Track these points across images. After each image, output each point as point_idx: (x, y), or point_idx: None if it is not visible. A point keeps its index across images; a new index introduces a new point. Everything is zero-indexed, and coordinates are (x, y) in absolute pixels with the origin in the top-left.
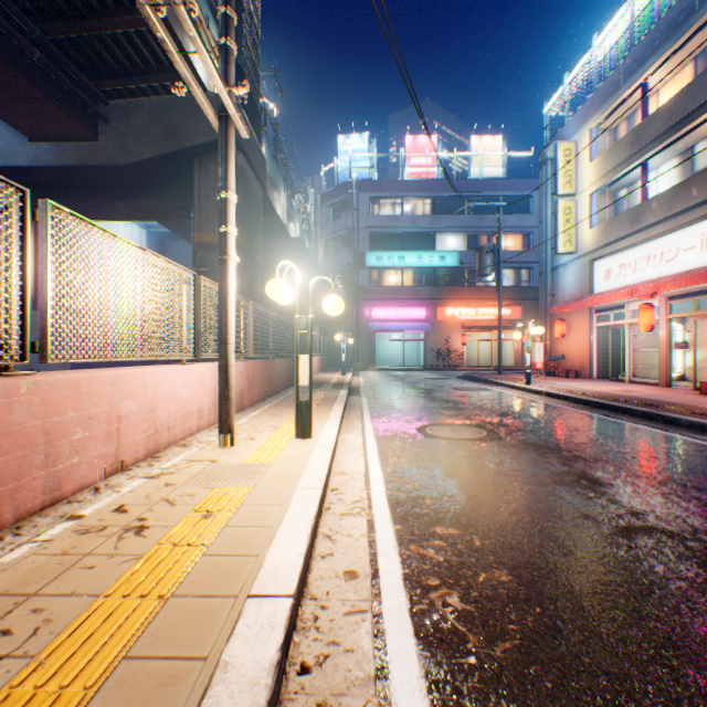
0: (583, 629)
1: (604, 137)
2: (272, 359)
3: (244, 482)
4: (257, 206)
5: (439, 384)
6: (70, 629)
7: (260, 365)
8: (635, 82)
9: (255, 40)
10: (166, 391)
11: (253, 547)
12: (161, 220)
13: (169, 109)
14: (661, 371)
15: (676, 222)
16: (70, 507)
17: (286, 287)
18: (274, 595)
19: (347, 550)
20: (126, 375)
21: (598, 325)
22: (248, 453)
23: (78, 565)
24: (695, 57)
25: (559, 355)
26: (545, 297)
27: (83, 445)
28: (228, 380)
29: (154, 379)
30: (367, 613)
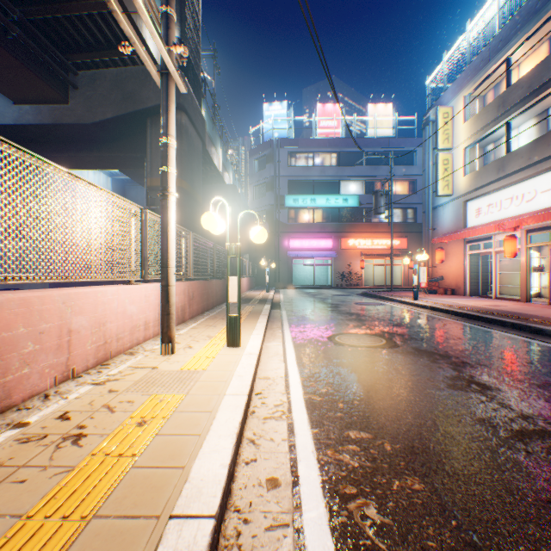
0: (502, 546)
1: (475, 103)
2: (209, 280)
3: (179, 388)
4: (198, 157)
5: (343, 300)
6: None
7: (199, 284)
8: (501, 58)
9: (196, 24)
10: (115, 307)
11: (180, 458)
12: (121, 168)
13: (126, 78)
14: (522, 290)
15: (535, 170)
16: (17, 415)
17: (218, 219)
18: (196, 516)
19: (269, 456)
20: (76, 294)
21: (470, 252)
22: (184, 360)
23: (10, 478)
24: (550, 37)
25: (439, 276)
26: (427, 231)
27: (33, 357)
28: (168, 298)
29: (103, 297)
30: (288, 528)
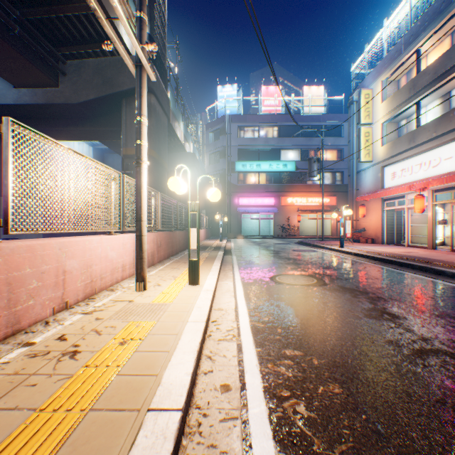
0: (399, 433)
1: (391, 86)
2: (173, 231)
3: (151, 317)
4: (164, 130)
5: (283, 248)
6: (8, 440)
7: (165, 235)
8: (412, 49)
9: (163, 22)
10: (99, 253)
11: (154, 368)
12: (101, 140)
13: (106, 67)
14: (429, 239)
15: (439, 141)
16: (25, 336)
17: (181, 182)
18: (167, 409)
19: (223, 368)
20: (69, 242)
21: (387, 209)
22: (155, 295)
23: (24, 383)
24: (451, 33)
25: (361, 228)
26: (352, 191)
27: (37, 292)
28: (141, 245)
29: (90, 245)
30: (237, 420)
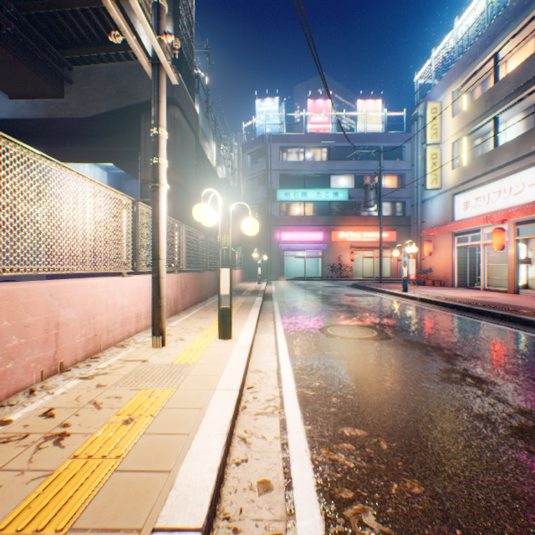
0: None
1: (463, 98)
2: (202, 272)
3: (169, 383)
4: (192, 151)
5: (334, 292)
6: None
7: (191, 276)
8: (489, 54)
9: (190, 21)
10: (105, 300)
11: (167, 460)
12: (116, 162)
13: (121, 73)
14: (510, 281)
15: (523, 163)
16: None
17: (210, 211)
18: (181, 530)
19: (261, 456)
20: (65, 286)
21: (458, 245)
22: (175, 353)
23: None
24: None
25: (427, 268)
26: (416, 224)
27: (18, 351)
28: (159, 290)
29: (93, 289)
30: None
